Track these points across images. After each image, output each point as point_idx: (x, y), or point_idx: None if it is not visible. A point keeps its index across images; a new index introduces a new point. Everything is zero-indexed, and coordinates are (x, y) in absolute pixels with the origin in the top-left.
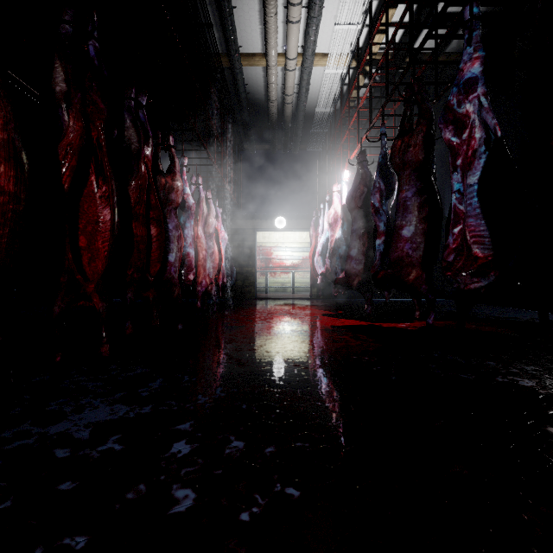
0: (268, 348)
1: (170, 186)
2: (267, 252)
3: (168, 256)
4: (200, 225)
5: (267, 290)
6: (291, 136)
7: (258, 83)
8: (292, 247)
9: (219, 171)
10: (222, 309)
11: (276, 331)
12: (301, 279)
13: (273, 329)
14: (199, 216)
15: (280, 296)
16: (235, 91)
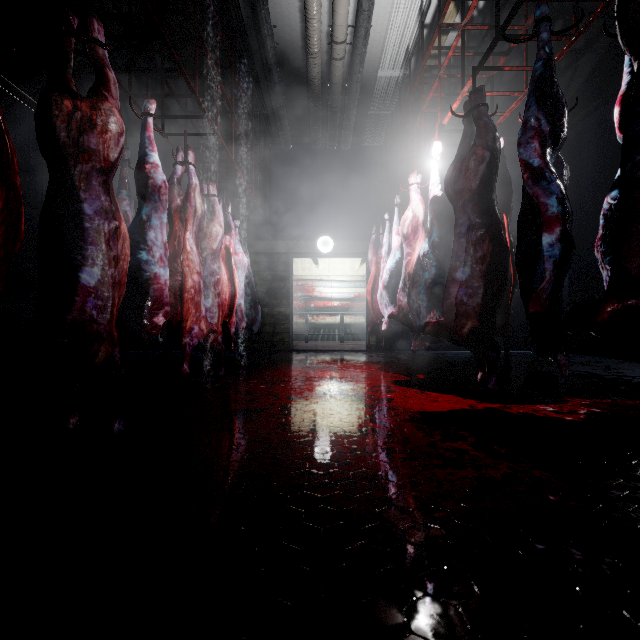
0: (298, 495)
1: (88, 122)
2: (307, 288)
3: (86, 275)
4: (191, 232)
5: (307, 338)
6: (341, 122)
7: (292, 24)
8: (340, 281)
9: (226, 148)
10: (237, 370)
11: (318, 425)
12: (353, 323)
13: (313, 419)
14: (188, 217)
15: (325, 347)
16: (257, 39)
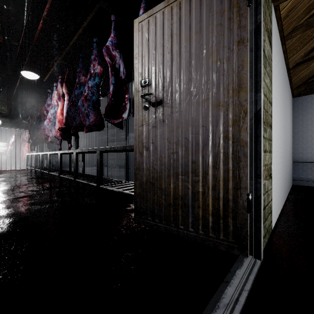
0: None
1: None
2: None
3: None
4: None
5: None
6: None
7: None
8: (1, 145)
9: None
10: None
11: None
12: (6, 158)
13: None
14: None
15: None
16: None
